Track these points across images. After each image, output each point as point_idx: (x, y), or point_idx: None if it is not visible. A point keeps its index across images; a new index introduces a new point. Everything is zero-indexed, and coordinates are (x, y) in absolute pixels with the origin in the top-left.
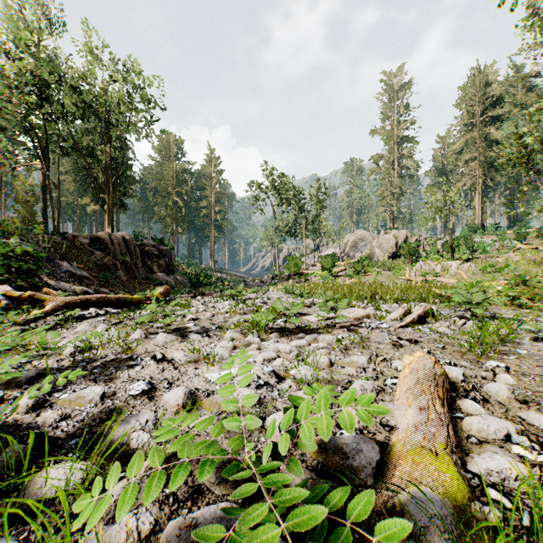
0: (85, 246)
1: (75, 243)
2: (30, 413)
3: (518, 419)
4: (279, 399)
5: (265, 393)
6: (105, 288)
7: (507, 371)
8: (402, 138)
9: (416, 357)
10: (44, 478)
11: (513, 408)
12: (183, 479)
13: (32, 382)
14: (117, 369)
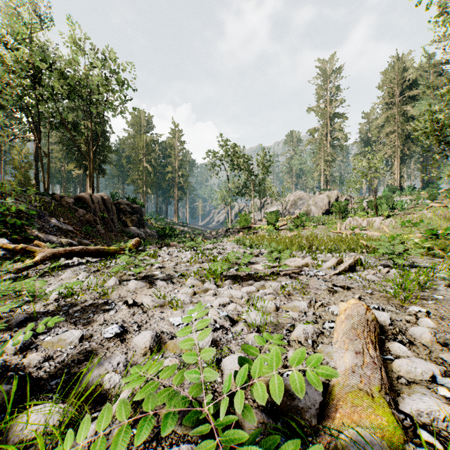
0: (70, 205)
1: (61, 202)
2: (18, 354)
3: (440, 360)
4: (233, 341)
5: (220, 335)
6: (87, 240)
7: (428, 315)
8: (334, 115)
9: (350, 304)
10: (26, 420)
11: (435, 350)
12: (147, 433)
13: (21, 325)
14: (94, 313)
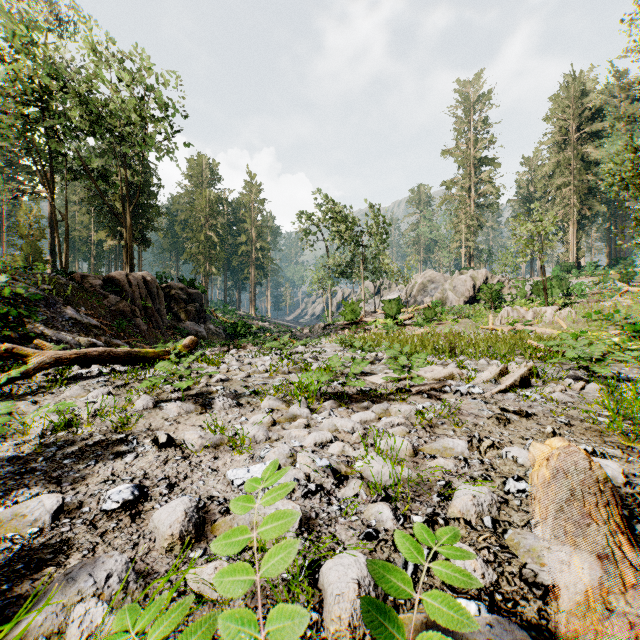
0: (96, 288)
1: (83, 284)
2: None
3: None
4: (341, 518)
5: (317, 506)
6: (120, 340)
7: None
8: (480, 160)
9: (550, 446)
10: None
11: None
12: None
13: None
14: (99, 459)
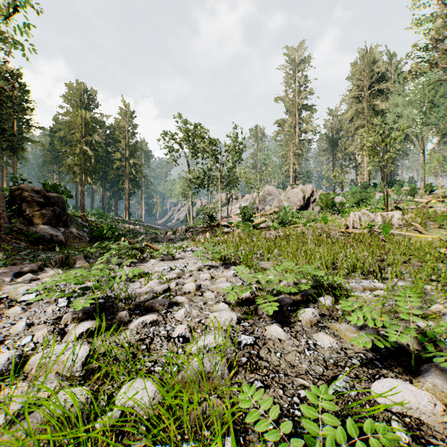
0: None
1: None
2: None
3: None
4: None
5: None
6: None
7: None
8: (302, 106)
9: None
10: None
11: None
12: None
13: None
14: None
